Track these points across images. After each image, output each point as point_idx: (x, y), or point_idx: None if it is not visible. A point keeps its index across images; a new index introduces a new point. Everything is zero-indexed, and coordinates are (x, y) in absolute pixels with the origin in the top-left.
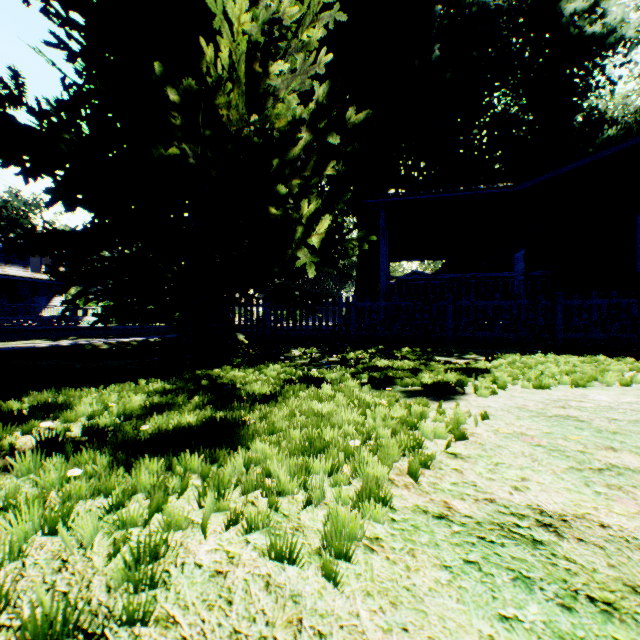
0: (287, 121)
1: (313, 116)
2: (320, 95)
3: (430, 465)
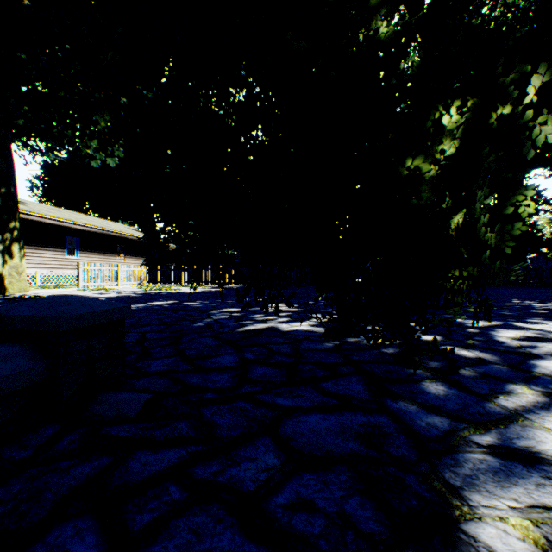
0: None
1: None
2: None
3: None
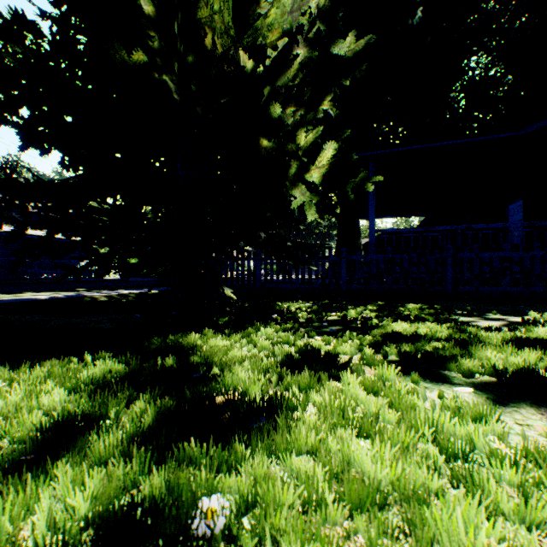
0: (281, 32)
1: (312, 25)
2: None
3: None
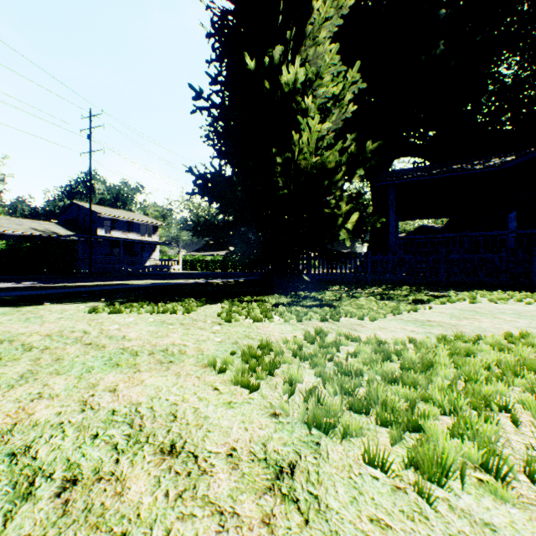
0: (334, 164)
1: (348, 159)
2: (352, 149)
3: (400, 314)
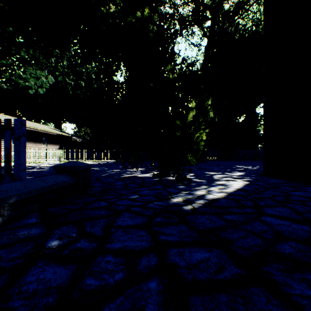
0: None
1: None
2: None
3: None
